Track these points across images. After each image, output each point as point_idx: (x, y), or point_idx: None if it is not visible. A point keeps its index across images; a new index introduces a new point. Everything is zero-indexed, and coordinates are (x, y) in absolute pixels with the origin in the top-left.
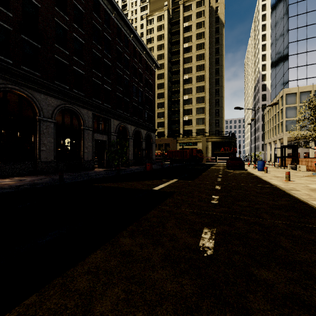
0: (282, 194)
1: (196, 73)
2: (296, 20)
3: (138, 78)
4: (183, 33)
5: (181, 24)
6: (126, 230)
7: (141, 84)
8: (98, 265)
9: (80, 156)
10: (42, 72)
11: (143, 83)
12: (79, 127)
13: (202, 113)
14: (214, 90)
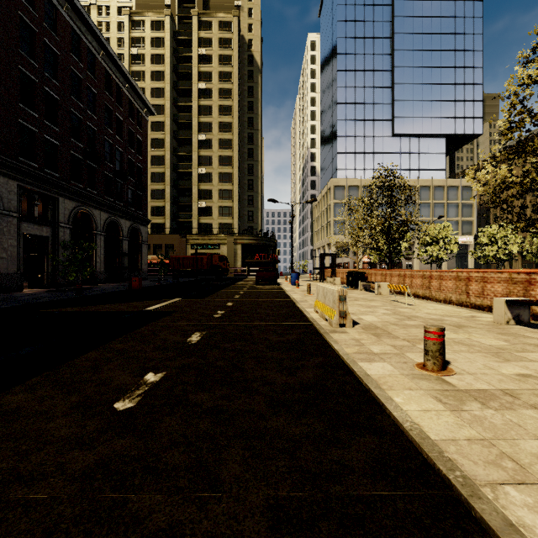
0: (290, 306)
1: (219, 135)
2: (345, 93)
3: (114, 128)
4: (198, 64)
5: (195, 49)
6: (115, 341)
7: (121, 140)
8: (96, 357)
9: None
10: None
11: (124, 139)
12: None
13: (228, 198)
14: (246, 165)
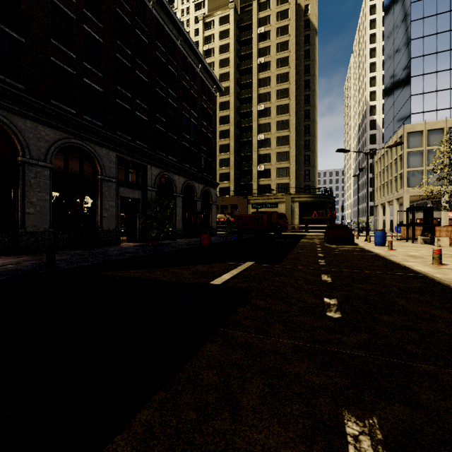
0: (451, 294)
1: (277, 102)
2: (422, 25)
3: (189, 104)
4: (257, 42)
5: (255, 30)
6: (128, 433)
7: (196, 114)
8: None
9: (96, 223)
10: (27, 83)
11: (198, 113)
12: (95, 176)
13: (285, 160)
14: (303, 126)
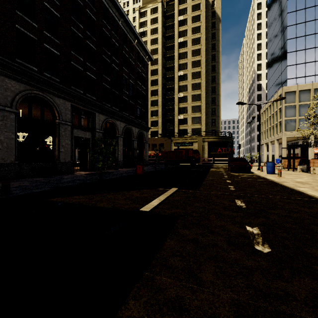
0: None
1: (192, 70)
2: (295, 16)
3: (128, 69)
4: (178, 27)
5: (176, 18)
6: None
7: (133, 76)
8: None
9: (55, 156)
10: None
11: (135, 75)
12: (53, 120)
13: (198, 111)
14: (210, 87)
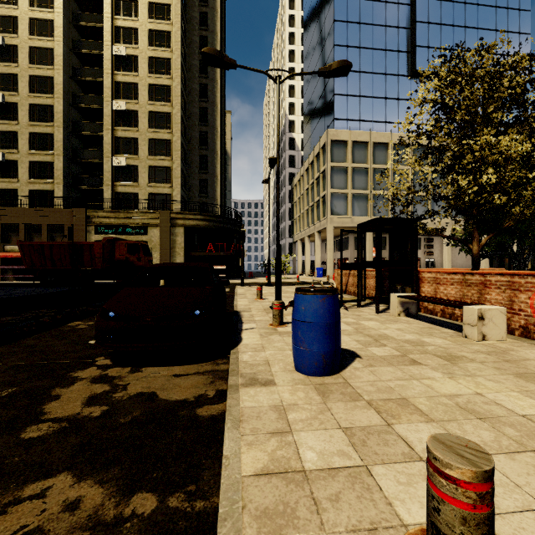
0: None
1: (150, 50)
2: (345, 6)
3: None
4: None
5: None
6: None
7: None
8: None
9: None
10: None
11: None
12: None
13: (164, 154)
14: (197, 108)
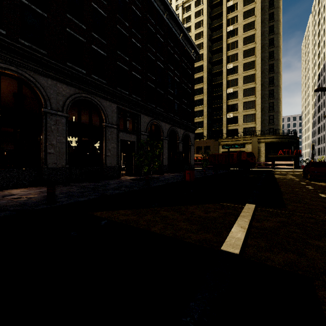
0: None
1: (244, 60)
2: None
3: (173, 65)
4: (226, 14)
5: (225, 4)
6: None
7: (178, 73)
8: None
9: (102, 160)
10: (49, 49)
11: (180, 72)
12: (101, 124)
13: (251, 108)
14: (267, 78)
